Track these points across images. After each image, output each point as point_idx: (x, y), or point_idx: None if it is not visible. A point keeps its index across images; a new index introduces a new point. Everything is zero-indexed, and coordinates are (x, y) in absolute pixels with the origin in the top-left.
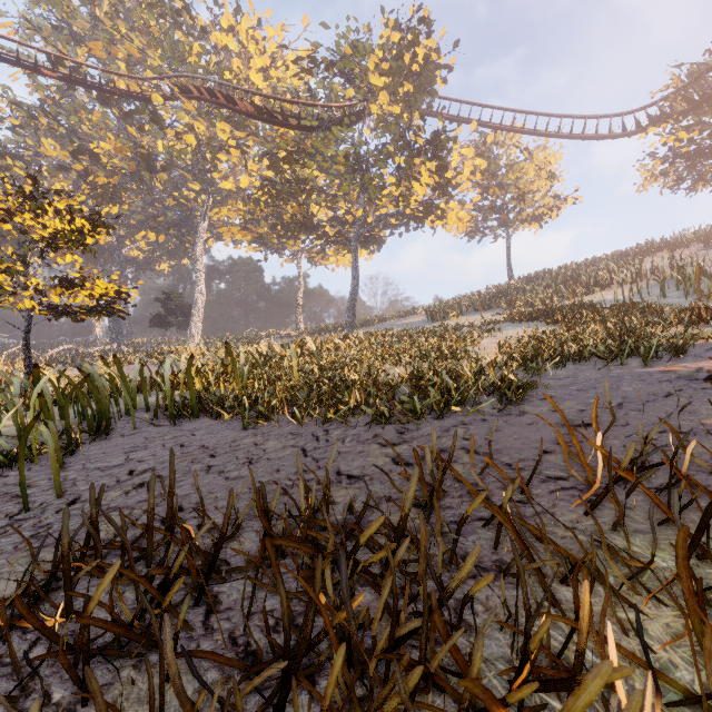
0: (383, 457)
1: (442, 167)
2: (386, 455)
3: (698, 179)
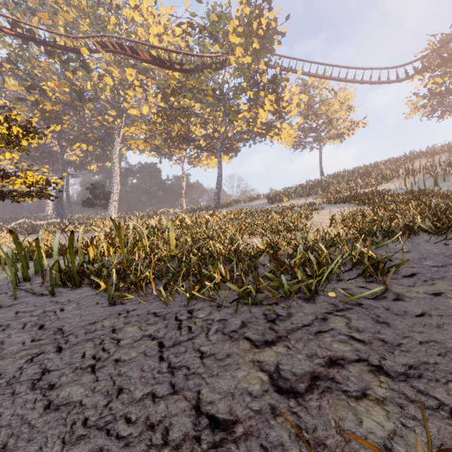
0: (257, 372)
1: (279, 98)
2: (261, 367)
3: (445, 110)
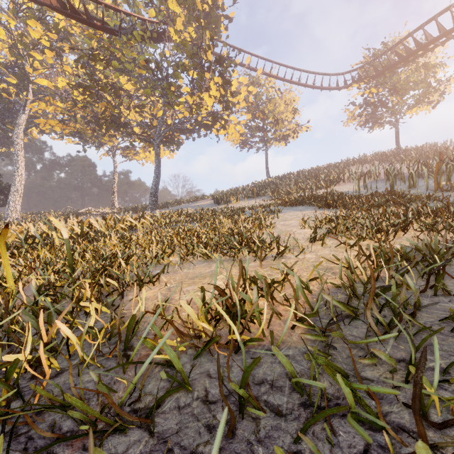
0: None
1: (226, 82)
2: None
3: (376, 122)
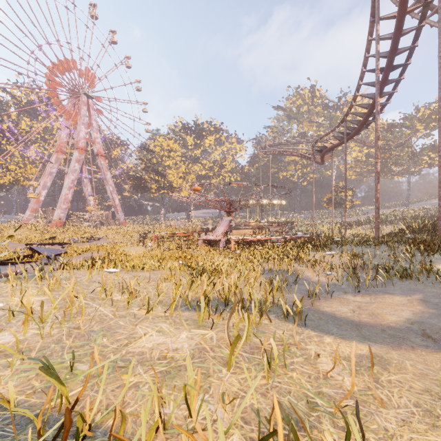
0: None
1: None
2: None
3: None
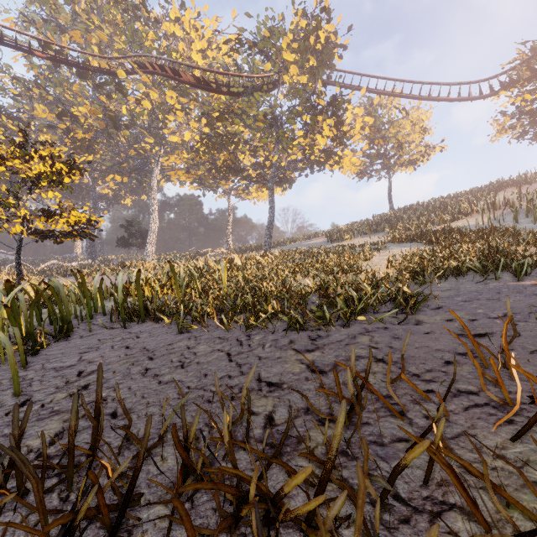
0: (299, 364)
1: (339, 123)
2: (301, 362)
3: None
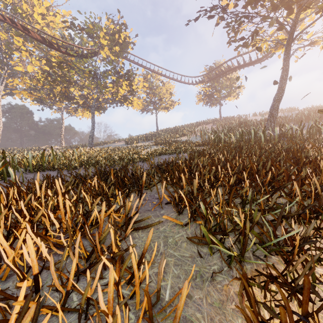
0: None
1: (131, 84)
2: None
3: (212, 103)
